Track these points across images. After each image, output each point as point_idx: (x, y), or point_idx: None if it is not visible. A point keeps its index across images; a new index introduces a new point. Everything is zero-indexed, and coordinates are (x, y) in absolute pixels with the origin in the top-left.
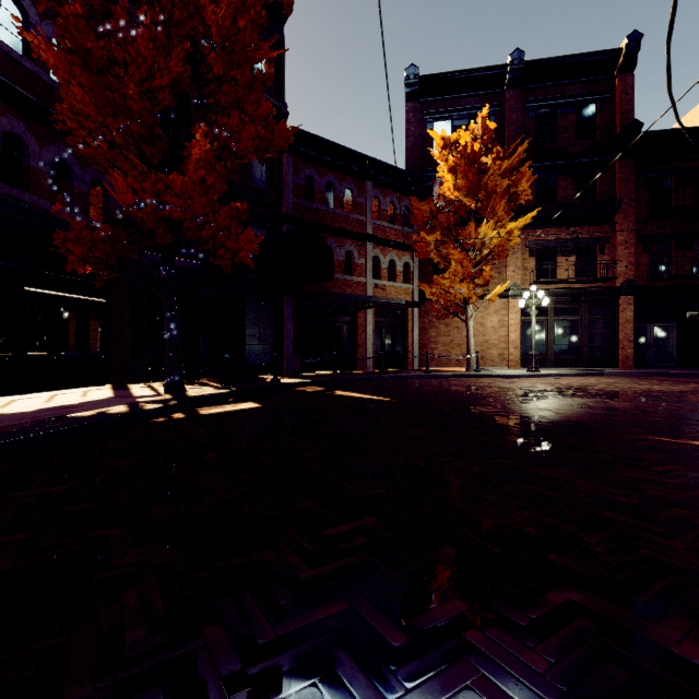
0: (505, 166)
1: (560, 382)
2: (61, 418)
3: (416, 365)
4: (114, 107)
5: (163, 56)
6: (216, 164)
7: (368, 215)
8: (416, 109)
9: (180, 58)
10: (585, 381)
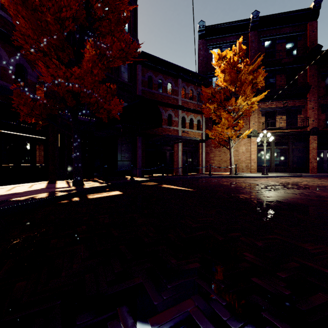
0: (250, 69)
1: (281, 180)
2: (6, 201)
3: (203, 171)
4: (41, 29)
5: (69, 3)
6: (98, 63)
7: (179, 96)
8: (203, 43)
9: (76, 0)
10: (294, 180)
